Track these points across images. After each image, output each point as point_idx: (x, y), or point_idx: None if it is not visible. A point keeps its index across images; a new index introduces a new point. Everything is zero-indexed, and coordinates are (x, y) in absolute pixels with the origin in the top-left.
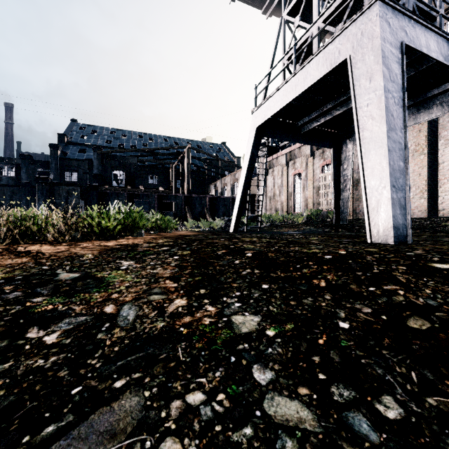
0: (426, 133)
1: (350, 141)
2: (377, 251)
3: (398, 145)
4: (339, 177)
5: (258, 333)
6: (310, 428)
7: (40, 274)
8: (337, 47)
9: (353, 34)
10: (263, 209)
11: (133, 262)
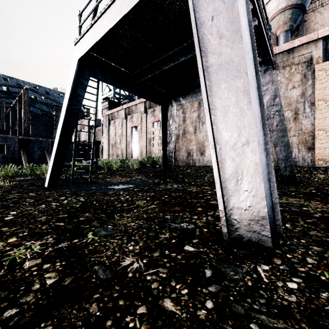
0: None
1: (174, 101)
2: None
3: (254, 81)
4: (166, 131)
5: None
6: None
7: None
8: None
9: None
10: (106, 154)
11: None
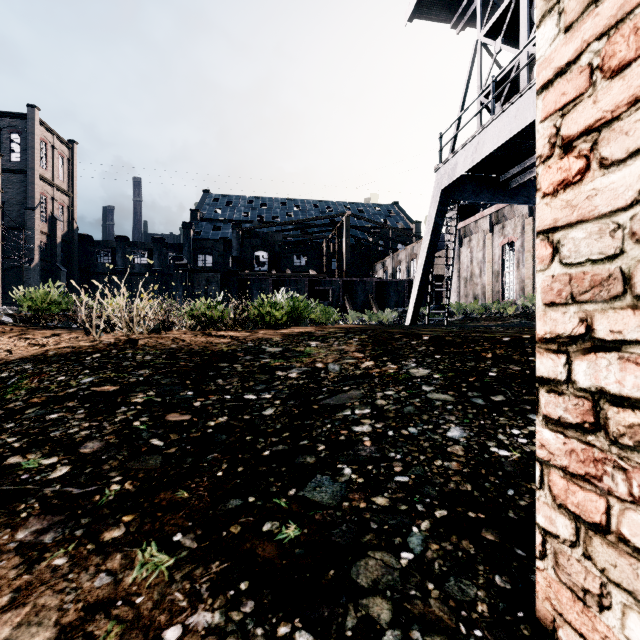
0: None
1: None
2: None
3: None
4: None
5: (427, 376)
6: (450, 400)
7: (252, 348)
8: None
9: None
10: (455, 296)
11: (319, 343)
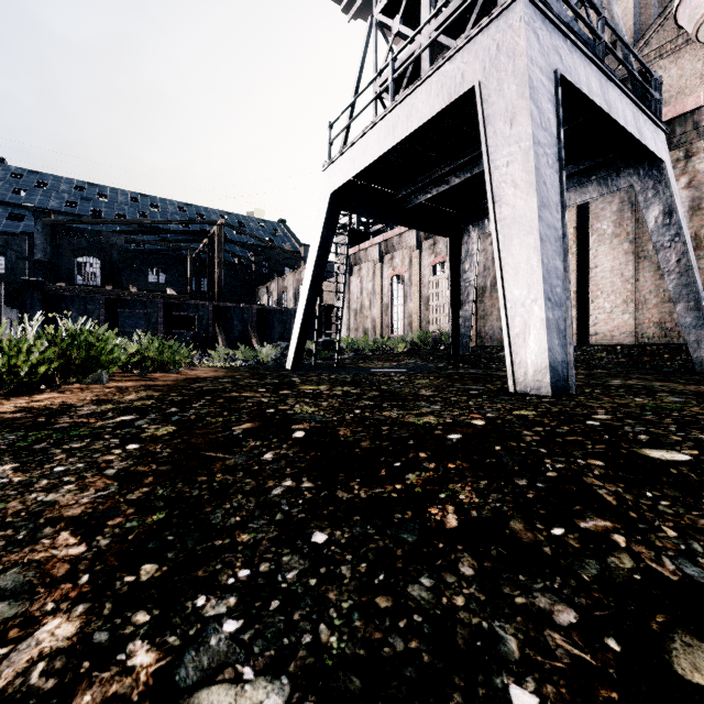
0: (574, 224)
1: (474, 228)
2: (536, 417)
3: (553, 232)
4: (458, 283)
5: None
6: None
7: None
8: (460, 67)
9: (485, 48)
10: (345, 329)
11: (11, 468)
